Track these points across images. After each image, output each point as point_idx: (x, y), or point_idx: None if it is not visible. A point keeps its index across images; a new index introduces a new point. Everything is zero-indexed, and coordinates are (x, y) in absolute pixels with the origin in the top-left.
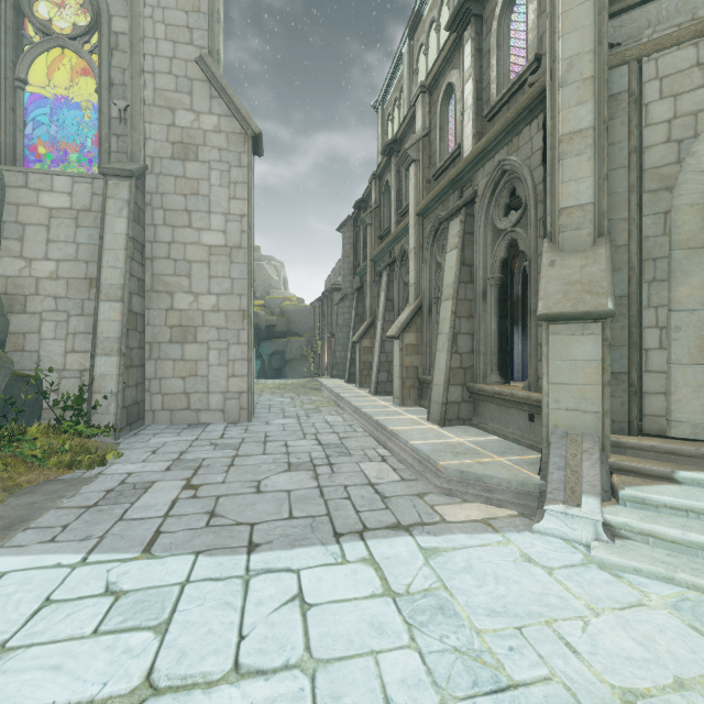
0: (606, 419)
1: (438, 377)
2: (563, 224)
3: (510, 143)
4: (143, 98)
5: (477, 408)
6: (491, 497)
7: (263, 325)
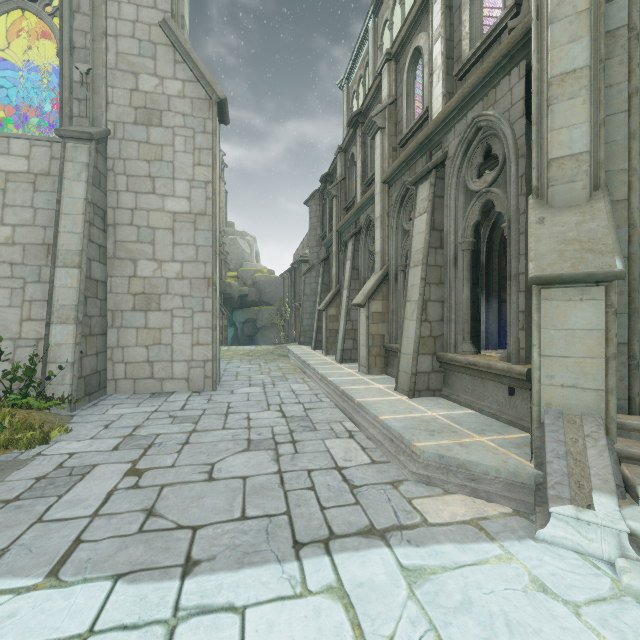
0: (611, 398)
1: (406, 346)
2: (553, 177)
3: (486, 97)
4: (105, 61)
5: (448, 379)
6: (477, 488)
7: (236, 294)
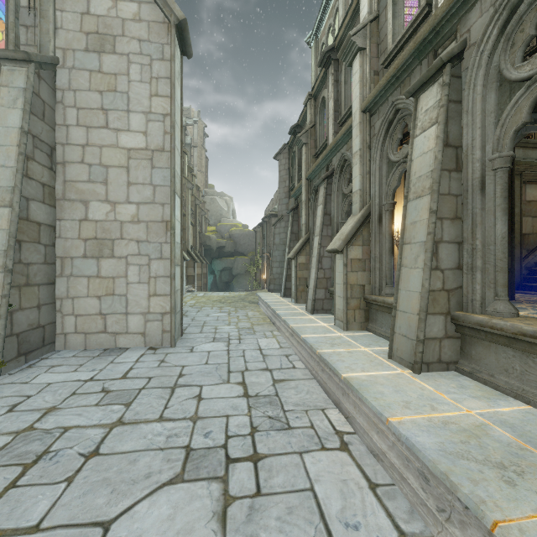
0: None
1: (406, 302)
2: None
3: None
4: None
5: (470, 348)
6: None
7: (214, 246)
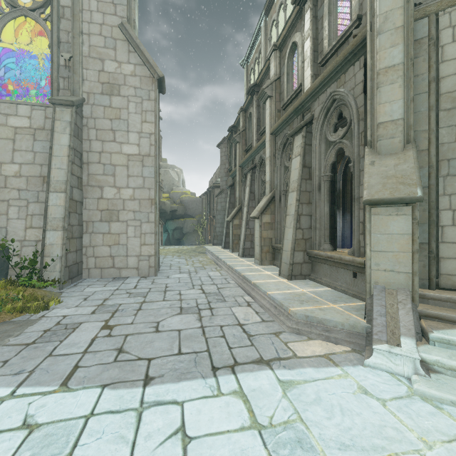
0: (415, 278)
1: (286, 246)
2: (380, 135)
3: (339, 79)
4: (81, 52)
5: (314, 267)
6: (329, 336)
7: (168, 210)
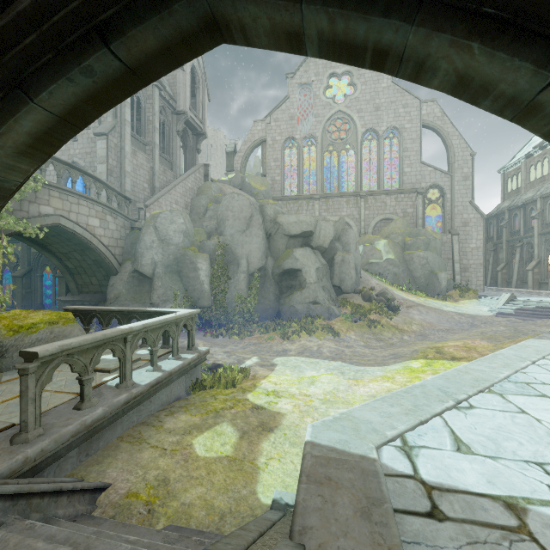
0: None
1: None
2: None
3: None
4: (455, 213)
5: None
6: None
7: None
